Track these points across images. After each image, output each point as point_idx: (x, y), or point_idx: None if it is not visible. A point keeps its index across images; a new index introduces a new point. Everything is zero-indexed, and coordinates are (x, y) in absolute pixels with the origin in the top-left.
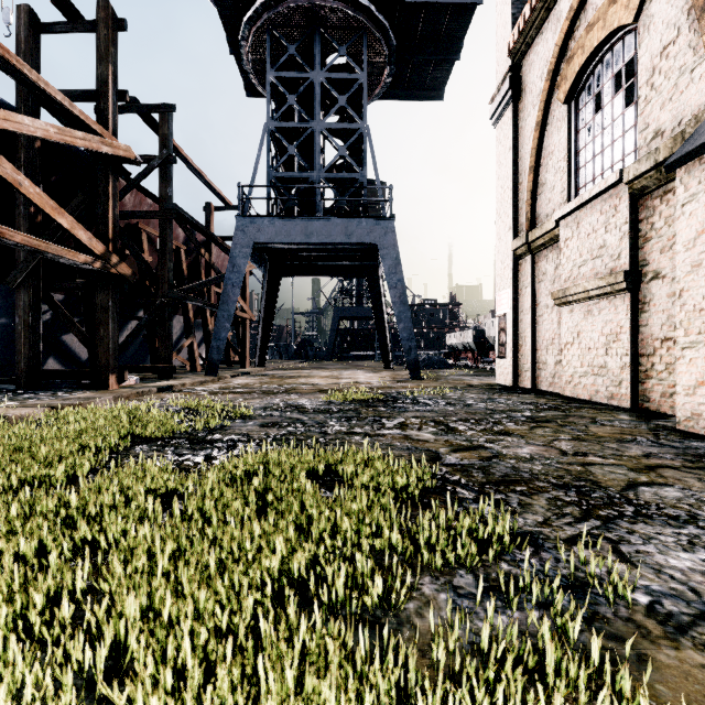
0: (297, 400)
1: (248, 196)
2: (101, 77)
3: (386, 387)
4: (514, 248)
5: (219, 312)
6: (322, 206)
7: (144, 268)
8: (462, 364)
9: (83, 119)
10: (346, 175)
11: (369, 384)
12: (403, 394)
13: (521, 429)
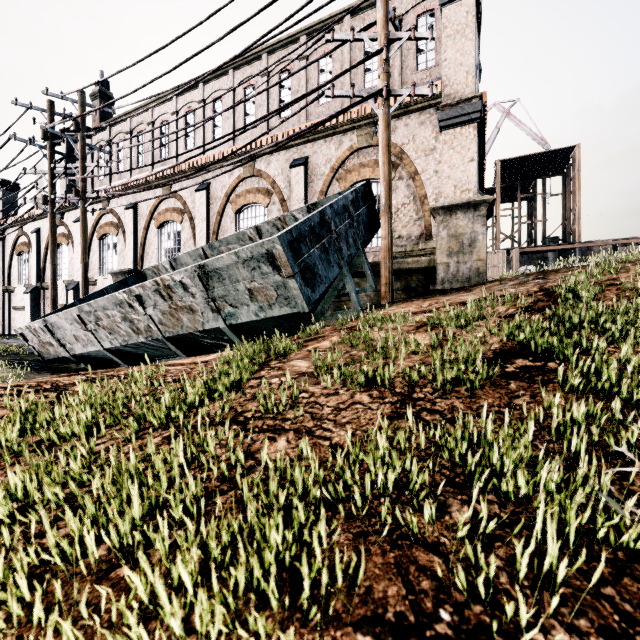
0: None
1: None
2: None
3: None
4: (3, 289)
5: None
6: None
7: None
8: None
9: None
10: None
11: None
12: None
13: None
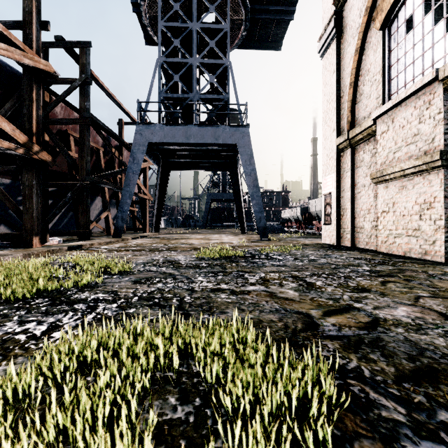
0: (175, 256)
1: (144, 110)
2: (27, 9)
3: (244, 245)
4: (338, 143)
5: (123, 192)
6: (198, 119)
7: (69, 160)
8: (292, 230)
9: (6, 34)
10: (215, 96)
11: (231, 244)
12: (258, 251)
13: (374, 284)
